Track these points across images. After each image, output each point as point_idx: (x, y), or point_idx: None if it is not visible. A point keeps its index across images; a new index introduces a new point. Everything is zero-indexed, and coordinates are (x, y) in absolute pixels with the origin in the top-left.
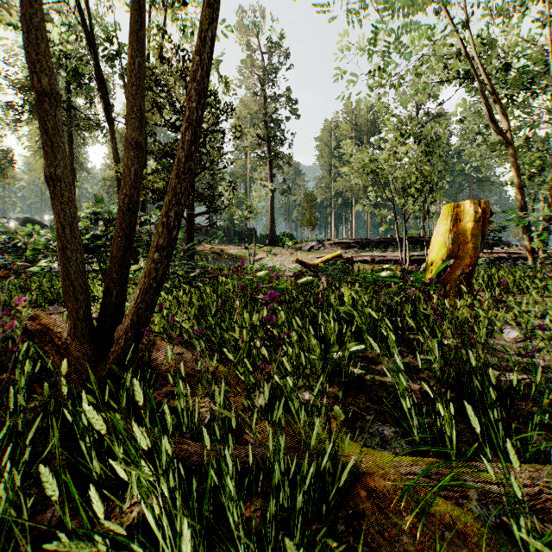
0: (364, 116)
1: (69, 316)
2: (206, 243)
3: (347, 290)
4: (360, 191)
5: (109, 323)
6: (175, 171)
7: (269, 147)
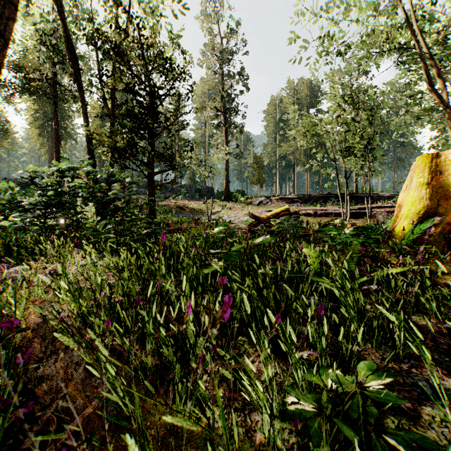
0: (304, 91)
1: None
2: (171, 199)
3: (309, 249)
4: (300, 155)
5: None
6: None
7: (224, 117)
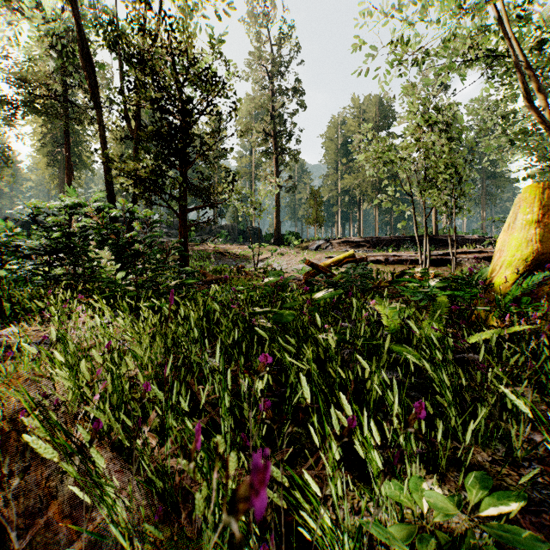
0: (372, 110)
1: None
2: (210, 242)
3: (383, 307)
4: (368, 189)
5: None
6: None
7: (274, 142)
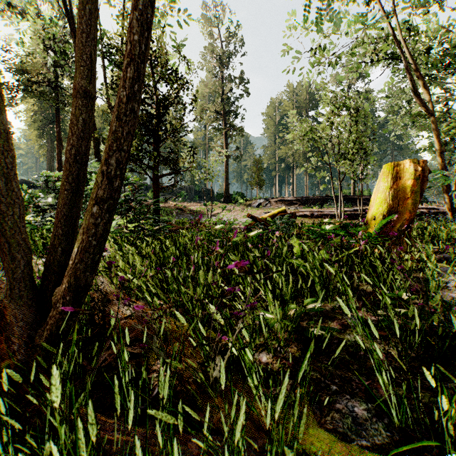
0: (303, 94)
1: (7, 276)
2: (171, 201)
3: (295, 242)
4: (300, 157)
5: (53, 282)
6: (118, 113)
7: (224, 120)
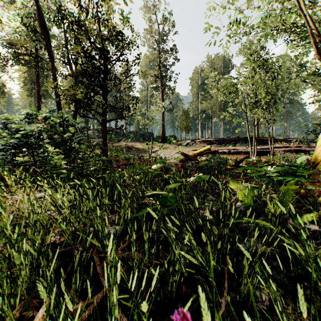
0: (219, 63)
1: None
2: (123, 141)
3: (239, 186)
4: (216, 109)
5: None
6: None
7: (161, 82)
